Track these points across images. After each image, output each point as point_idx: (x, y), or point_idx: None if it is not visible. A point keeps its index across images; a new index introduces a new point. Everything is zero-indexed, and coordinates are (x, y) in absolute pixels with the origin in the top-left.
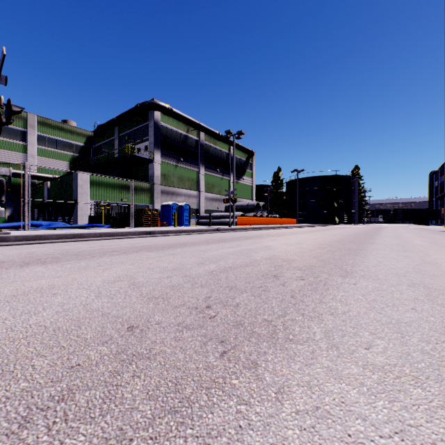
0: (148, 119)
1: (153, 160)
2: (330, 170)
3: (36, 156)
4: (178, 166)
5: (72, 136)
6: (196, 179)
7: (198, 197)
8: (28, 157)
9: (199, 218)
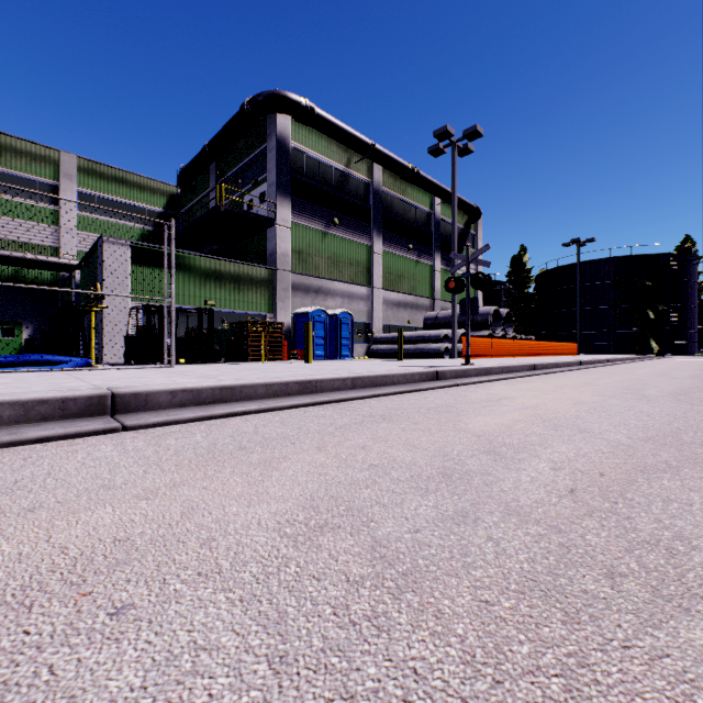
0: (266, 138)
1: (275, 220)
2: (638, 245)
3: (76, 230)
4: (328, 235)
5: (142, 195)
6: (365, 263)
7: (369, 299)
8: (61, 232)
9: (372, 343)
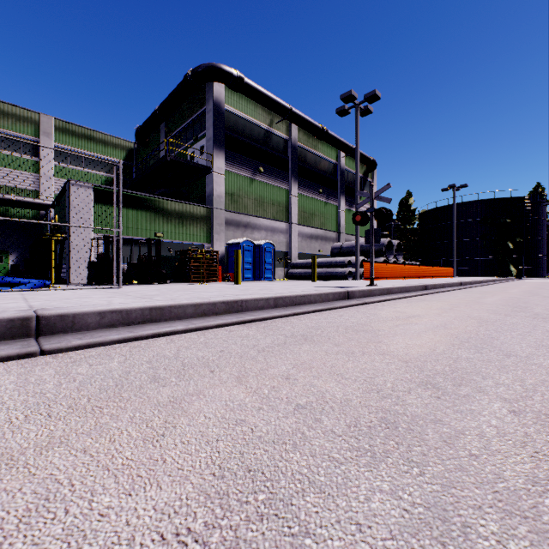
0: (205, 102)
1: (212, 169)
2: (500, 190)
3: (53, 177)
4: (255, 180)
5: (106, 149)
6: (284, 203)
7: (288, 232)
8: (40, 179)
9: (290, 267)
